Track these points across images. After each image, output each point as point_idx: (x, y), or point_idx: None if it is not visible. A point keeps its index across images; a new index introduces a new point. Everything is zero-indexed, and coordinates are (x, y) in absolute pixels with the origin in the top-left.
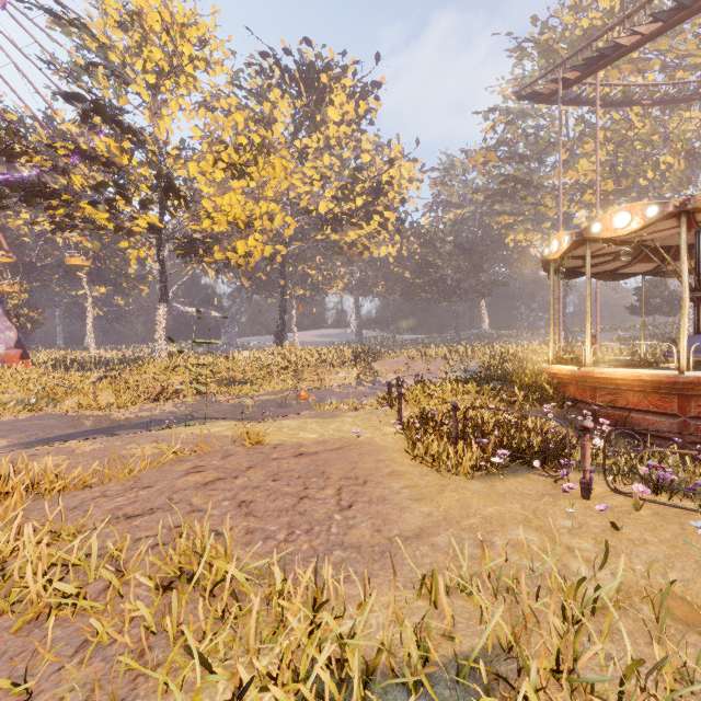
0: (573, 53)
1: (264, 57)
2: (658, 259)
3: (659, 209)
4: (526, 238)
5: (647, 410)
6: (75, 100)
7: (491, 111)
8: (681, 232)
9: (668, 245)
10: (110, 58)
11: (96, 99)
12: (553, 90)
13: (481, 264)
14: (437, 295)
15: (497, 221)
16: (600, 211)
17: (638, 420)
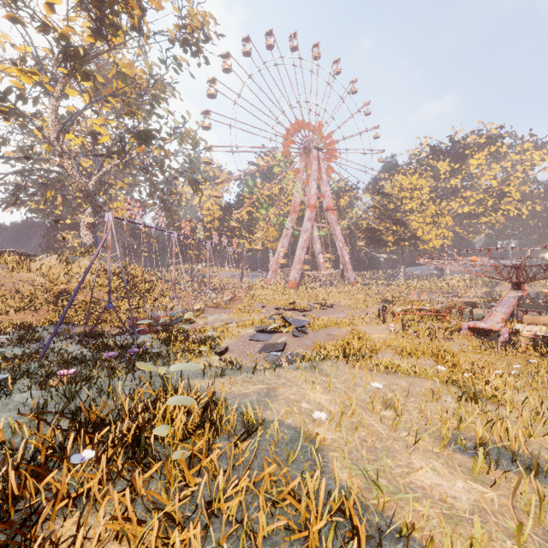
0: None
1: (435, 154)
2: None
3: None
4: None
5: None
6: (395, 223)
7: None
8: None
9: None
10: (393, 200)
11: (398, 220)
12: None
13: None
14: None
15: None
16: None
17: None
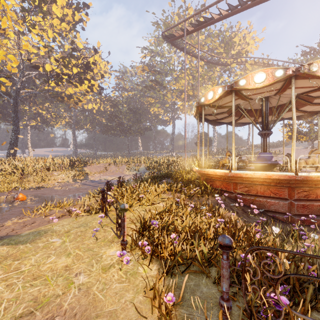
0: (192, 15)
1: None
2: (239, 115)
3: (284, 72)
4: (158, 110)
5: (269, 196)
6: None
7: (145, 48)
8: (292, 88)
9: (245, 108)
10: None
11: None
12: (180, 35)
13: (140, 119)
14: (119, 132)
15: (146, 101)
16: (187, 103)
17: (263, 202)
